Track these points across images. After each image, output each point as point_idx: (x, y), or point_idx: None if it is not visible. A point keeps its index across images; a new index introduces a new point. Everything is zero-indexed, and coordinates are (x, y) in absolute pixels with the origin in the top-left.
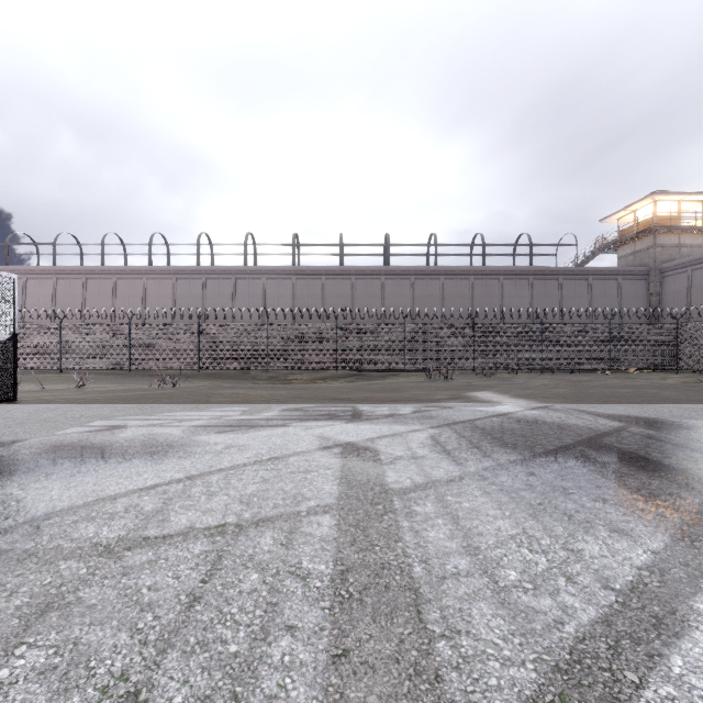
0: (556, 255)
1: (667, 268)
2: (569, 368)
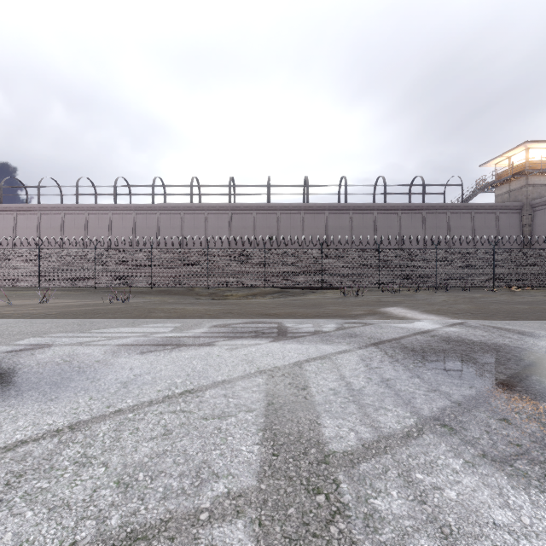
0: (444, 194)
1: (537, 204)
2: (459, 286)
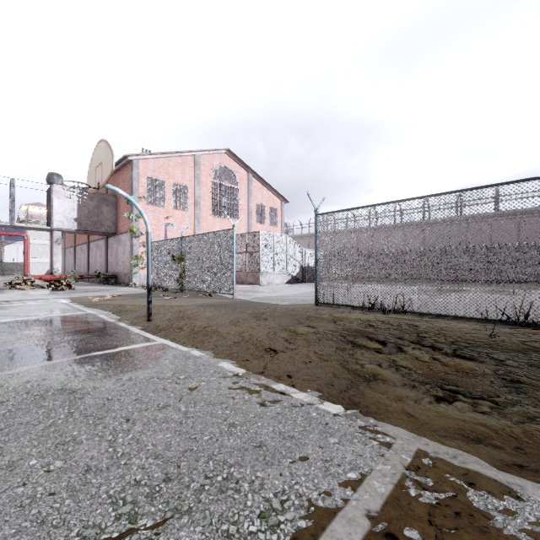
0: None
1: None
2: None
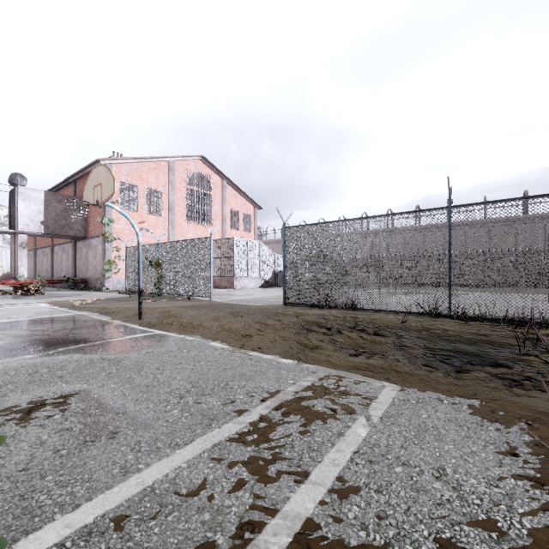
0: None
1: None
2: None
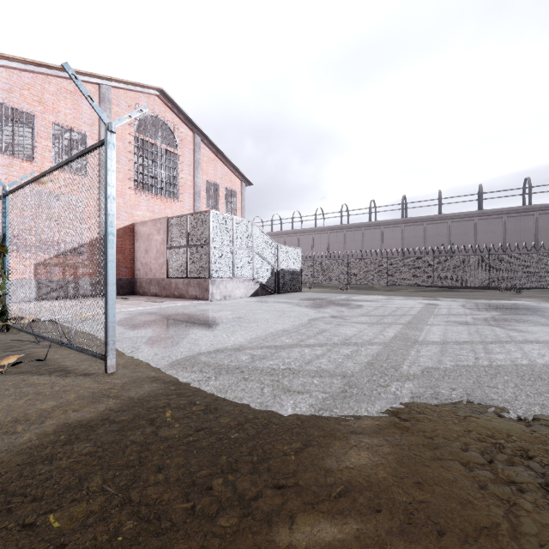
0: None
1: None
2: None
